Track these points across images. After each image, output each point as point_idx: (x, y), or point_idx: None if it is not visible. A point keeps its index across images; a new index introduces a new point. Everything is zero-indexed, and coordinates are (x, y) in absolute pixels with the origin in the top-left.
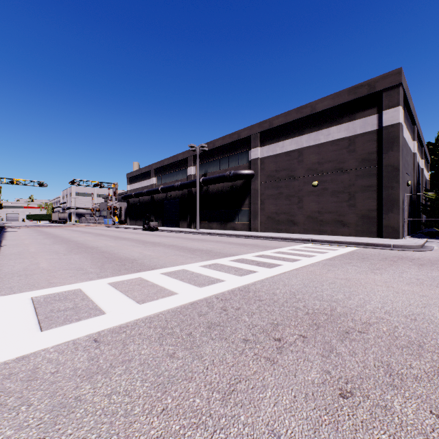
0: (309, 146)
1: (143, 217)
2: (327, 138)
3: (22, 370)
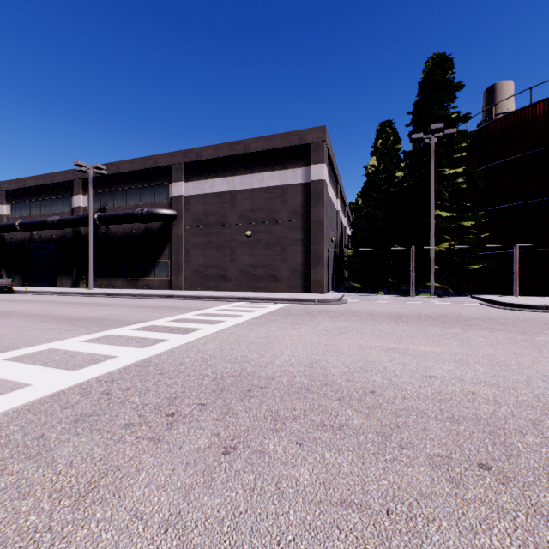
0: (242, 189)
1: None
2: (261, 184)
3: None
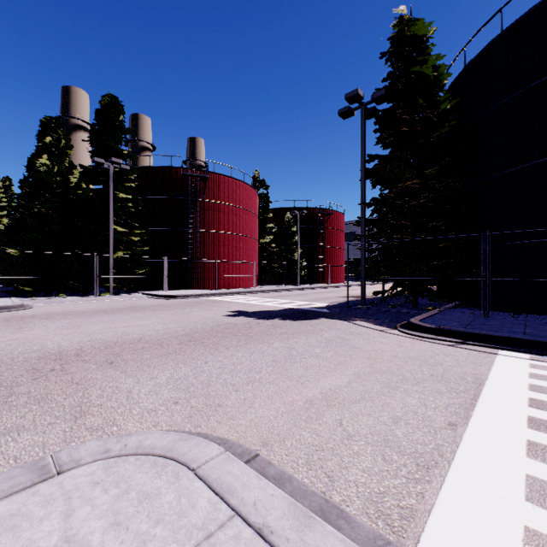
0: None
1: None
2: None
3: None
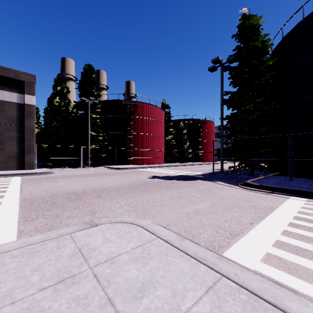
0: None
1: None
2: None
3: (34, 228)
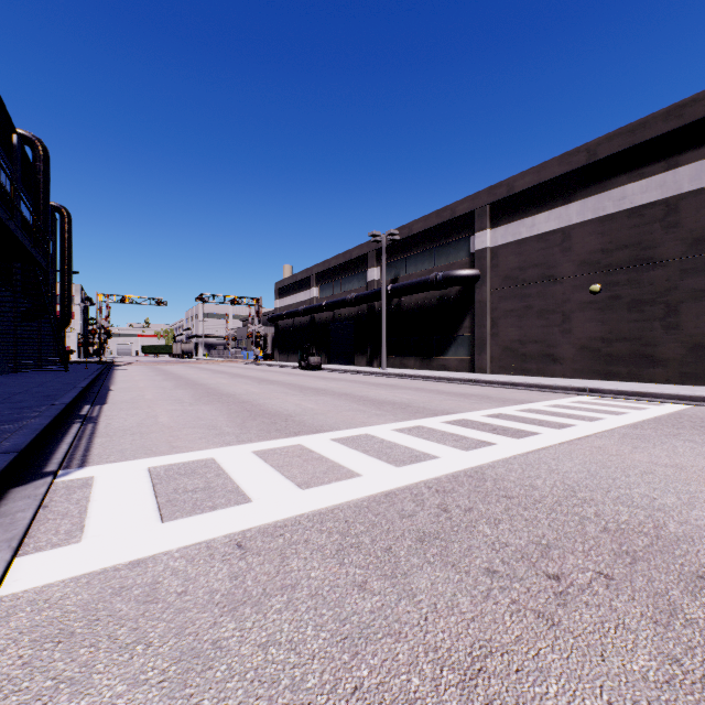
0: (583, 222)
1: (298, 348)
2: (620, 205)
3: (137, 582)
